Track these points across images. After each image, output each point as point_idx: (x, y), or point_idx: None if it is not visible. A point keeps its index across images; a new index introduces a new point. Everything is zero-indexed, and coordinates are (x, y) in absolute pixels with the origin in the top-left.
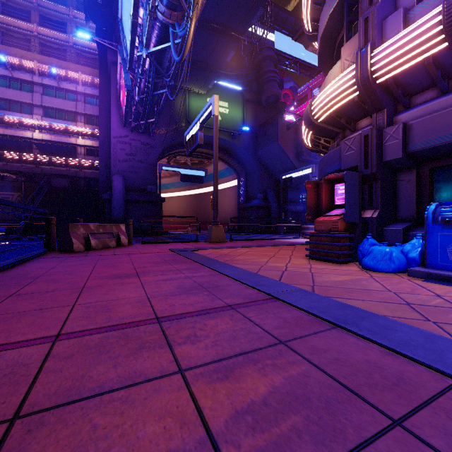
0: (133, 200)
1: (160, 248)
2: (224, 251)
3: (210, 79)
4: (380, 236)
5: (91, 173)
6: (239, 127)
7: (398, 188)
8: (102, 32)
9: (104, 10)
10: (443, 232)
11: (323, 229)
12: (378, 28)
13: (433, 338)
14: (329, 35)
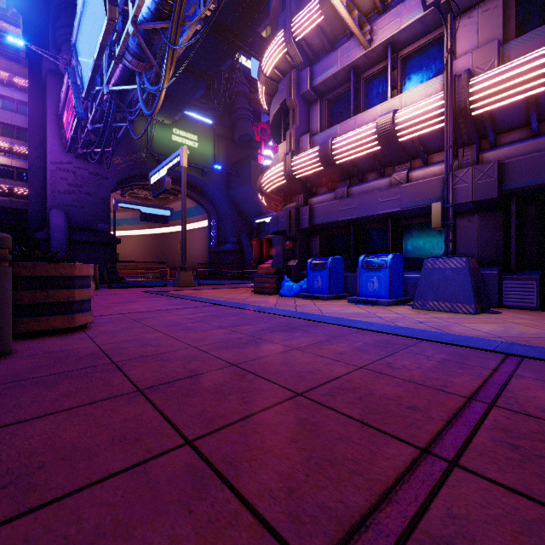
0: (79, 241)
1: (133, 291)
2: (193, 291)
3: (176, 111)
4: (298, 277)
5: (9, 201)
6: (209, 164)
7: (311, 246)
8: (33, 27)
9: (36, 1)
10: (313, 274)
11: (262, 272)
12: (297, 142)
13: (266, 308)
14: (276, 125)
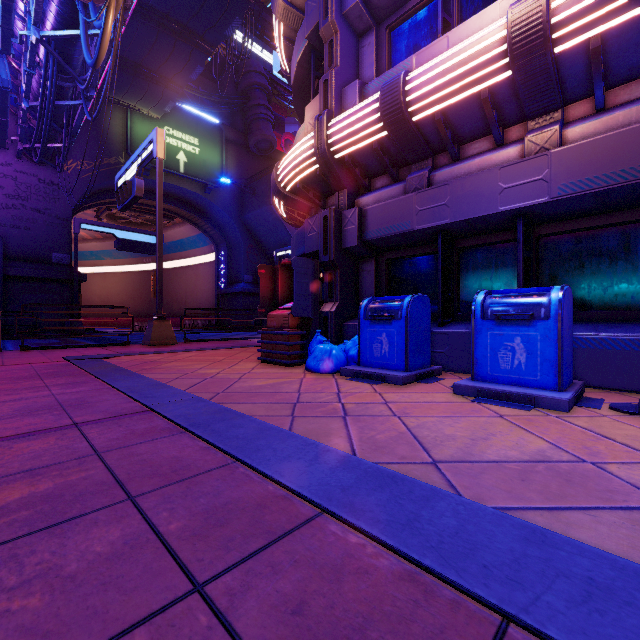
0: (22, 277)
1: (49, 357)
2: (157, 356)
3: (166, 98)
4: (339, 332)
5: None
6: (215, 177)
7: (361, 279)
8: None
9: None
10: (370, 328)
11: (276, 325)
12: (337, 96)
13: (266, 430)
14: (302, 85)
